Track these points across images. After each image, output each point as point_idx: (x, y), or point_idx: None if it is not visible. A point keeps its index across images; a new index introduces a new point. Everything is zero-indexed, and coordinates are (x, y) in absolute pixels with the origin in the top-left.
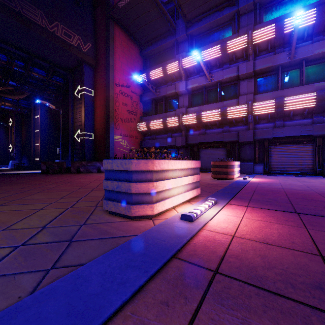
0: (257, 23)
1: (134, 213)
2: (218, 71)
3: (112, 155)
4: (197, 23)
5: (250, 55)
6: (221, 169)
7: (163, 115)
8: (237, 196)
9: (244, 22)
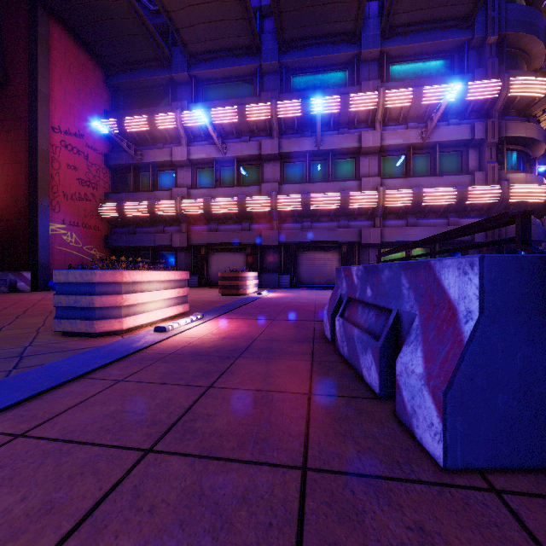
0: (283, 91)
1: (98, 328)
2: (234, 143)
3: (44, 259)
4: (205, 62)
5: (274, 130)
6: (231, 283)
7: (150, 195)
8: (233, 311)
9: (268, 84)
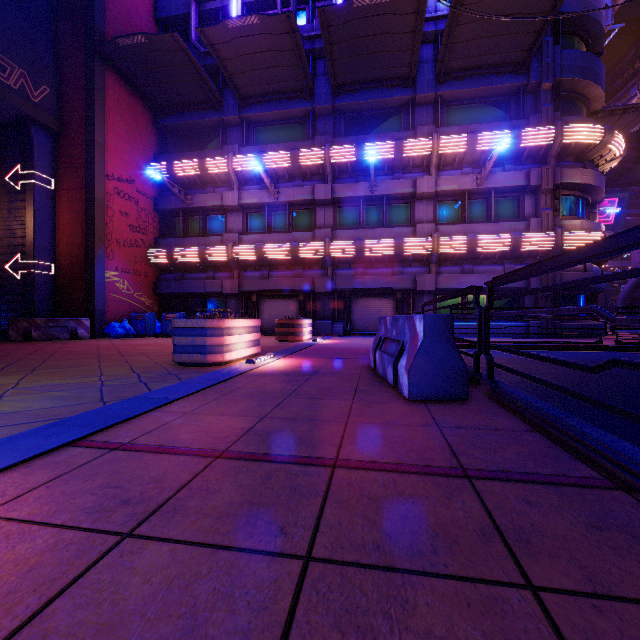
0: (337, 134)
1: (209, 360)
2: (287, 188)
3: (101, 306)
4: (257, 105)
5: (328, 175)
6: (288, 330)
7: (200, 240)
8: (296, 353)
9: (321, 127)
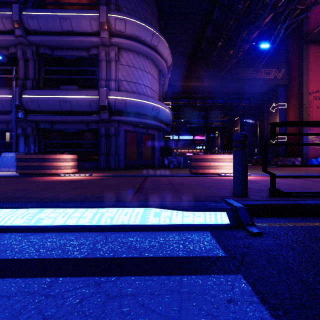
0: None
1: None
2: None
3: (305, 152)
4: None
5: None
6: None
7: None
8: None
9: None
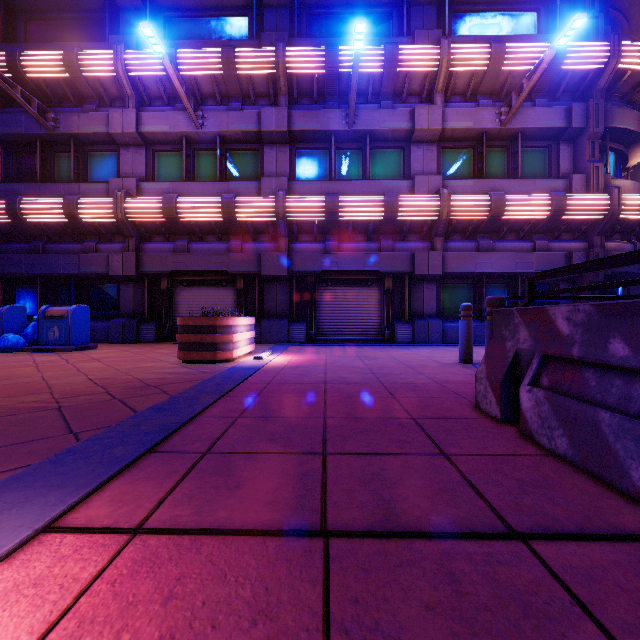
0: (296, 35)
1: None
2: (217, 110)
3: None
4: None
5: (282, 95)
6: (201, 338)
7: (70, 188)
8: (173, 440)
9: (271, 23)
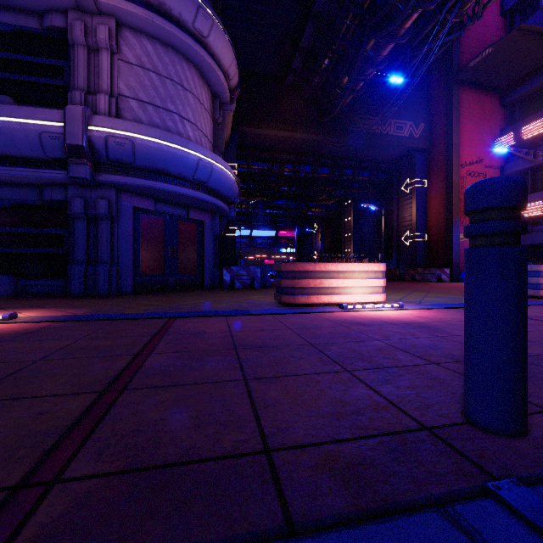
0: None
1: (541, 294)
2: None
3: (456, 260)
4: None
5: None
6: None
7: None
8: None
9: None
